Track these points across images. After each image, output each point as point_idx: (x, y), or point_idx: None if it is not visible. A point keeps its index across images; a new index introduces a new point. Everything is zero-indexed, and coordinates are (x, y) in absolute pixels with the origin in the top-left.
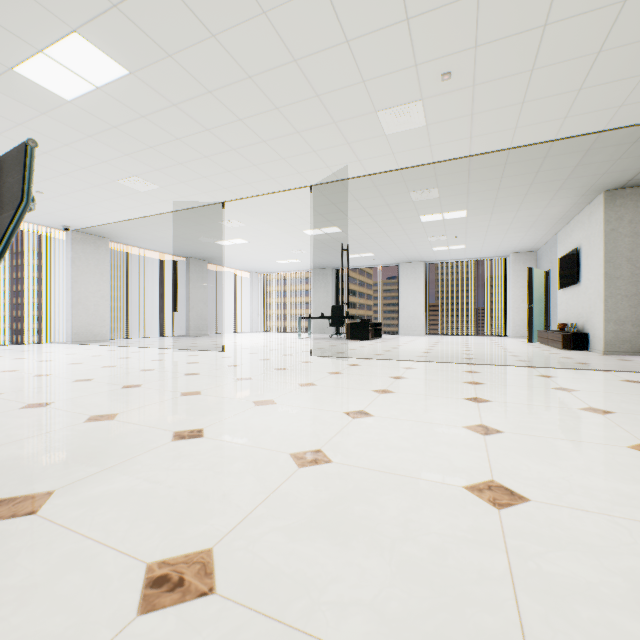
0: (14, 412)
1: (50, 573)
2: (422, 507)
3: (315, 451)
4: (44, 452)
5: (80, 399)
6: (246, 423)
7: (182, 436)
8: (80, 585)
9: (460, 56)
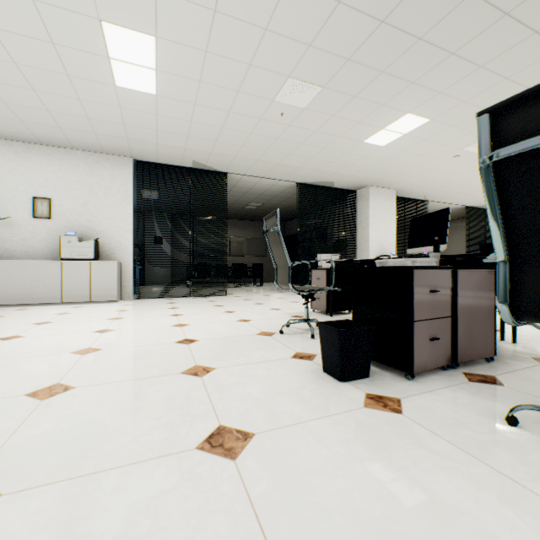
0: (263, 420)
1: (262, 324)
2: (194, 317)
3: (174, 326)
4: (253, 349)
5: (158, 439)
6: (153, 339)
7: (192, 341)
8: (258, 323)
9: (5, 54)
